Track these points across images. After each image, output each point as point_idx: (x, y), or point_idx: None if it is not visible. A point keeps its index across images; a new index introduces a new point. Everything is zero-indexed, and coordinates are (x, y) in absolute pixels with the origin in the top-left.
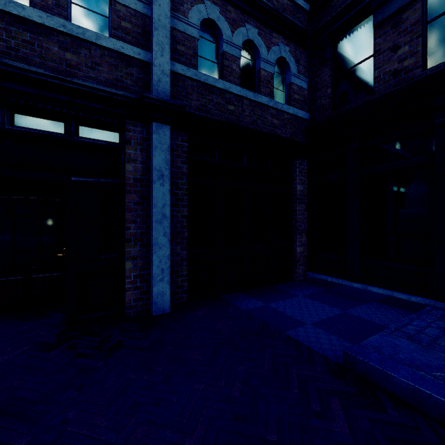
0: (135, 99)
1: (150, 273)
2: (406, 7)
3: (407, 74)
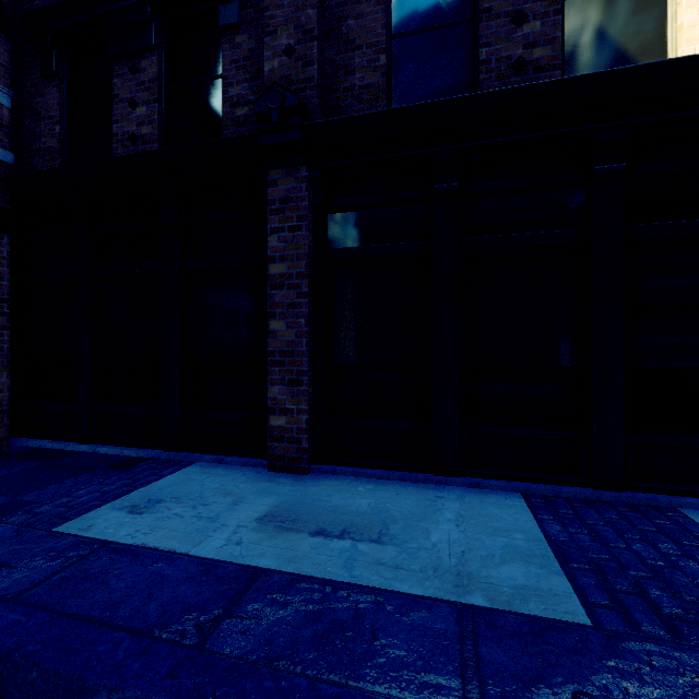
0: None
1: None
2: (144, 53)
3: (145, 146)
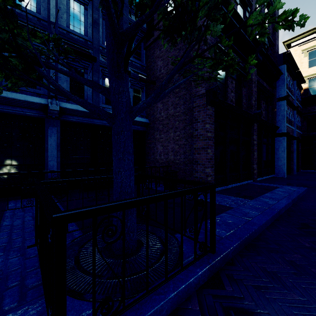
0: (295, 137)
1: (293, 167)
2: None
3: None
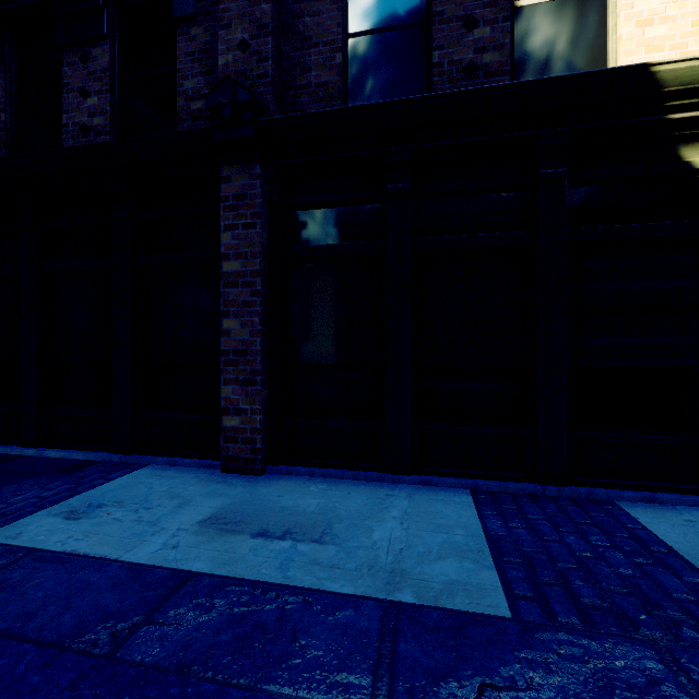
0: None
1: None
2: (96, 42)
3: (97, 138)
